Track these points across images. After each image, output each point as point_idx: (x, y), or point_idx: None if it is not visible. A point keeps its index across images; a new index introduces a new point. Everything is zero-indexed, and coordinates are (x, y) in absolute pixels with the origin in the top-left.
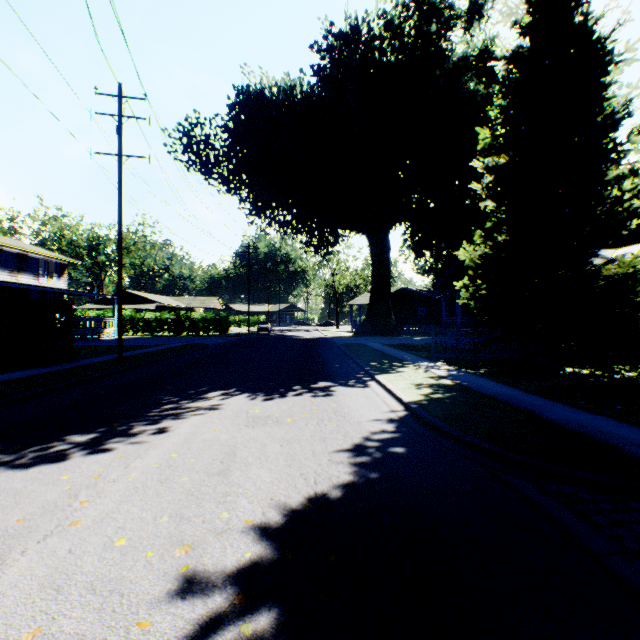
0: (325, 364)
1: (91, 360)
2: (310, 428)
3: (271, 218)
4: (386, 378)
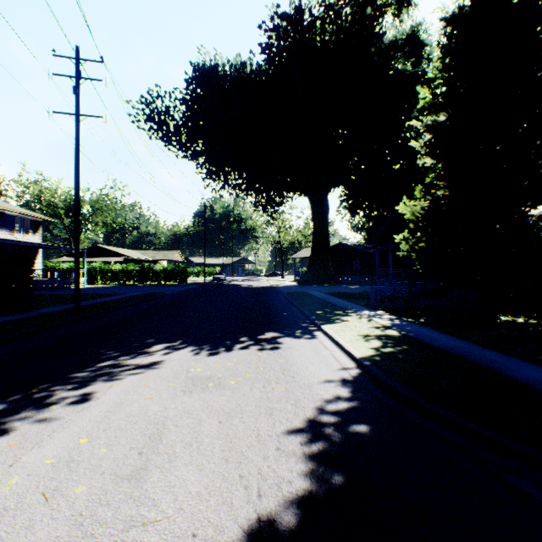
0: (272, 313)
1: (50, 309)
2: (255, 394)
3: (224, 181)
4: (332, 328)
